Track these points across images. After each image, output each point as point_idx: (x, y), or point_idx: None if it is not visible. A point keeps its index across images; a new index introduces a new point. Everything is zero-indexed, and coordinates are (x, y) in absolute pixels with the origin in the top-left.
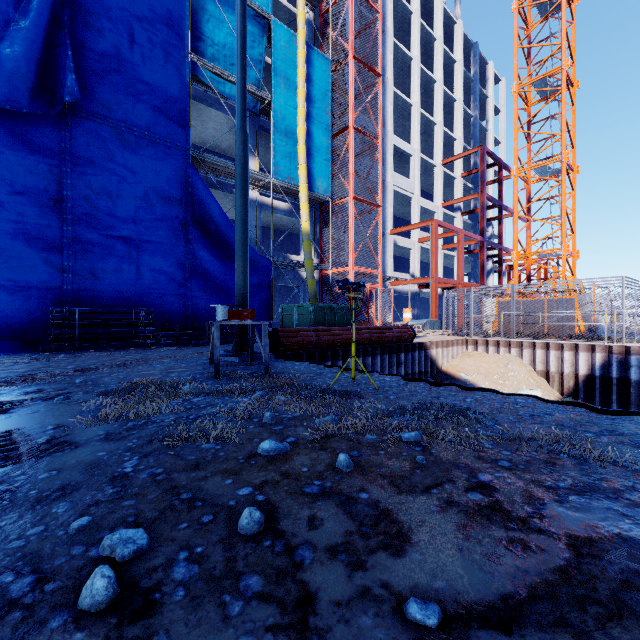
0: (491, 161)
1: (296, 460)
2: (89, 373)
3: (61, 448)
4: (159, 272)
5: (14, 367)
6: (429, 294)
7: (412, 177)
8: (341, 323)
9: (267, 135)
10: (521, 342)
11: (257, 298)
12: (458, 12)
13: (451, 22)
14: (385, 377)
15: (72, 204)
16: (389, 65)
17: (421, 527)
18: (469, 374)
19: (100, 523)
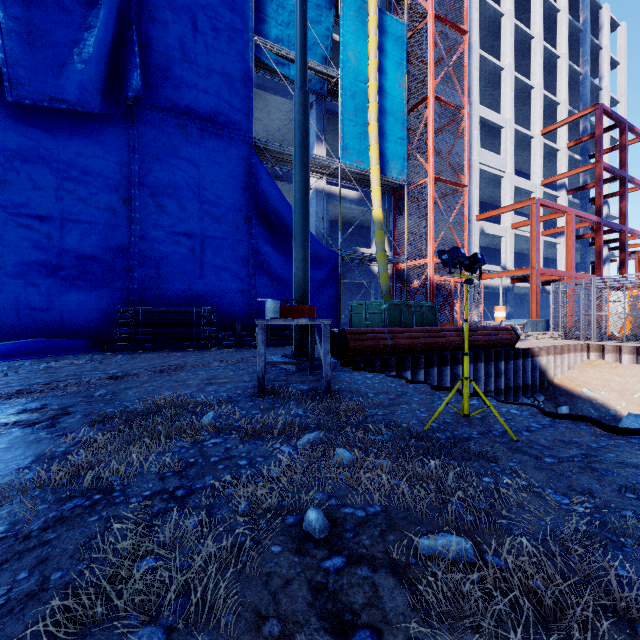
0: (606, 125)
1: None
2: (122, 381)
3: None
4: (222, 269)
5: (62, 369)
6: (523, 289)
7: (503, 152)
8: (420, 323)
9: (335, 119)
10: None
11: (323, 295)
12: None
13: None
14: (509, 408)
15: (139, 202)
16: (475, 25)
17: None
18: (595, 390)
19: None
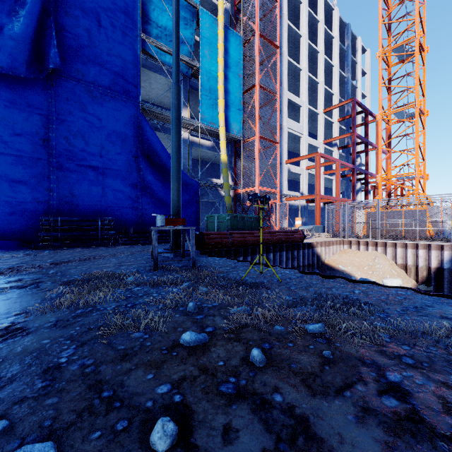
0: (359, 110)
1: (213, 352)
2: (61, 266)
3: (14, 335)
4: (118, 191)
5: (9, 260)
6: (314, 207)
7: (301, 122)
8: (250, 228)
9: (196, 92)
10: (385, 242)
11: (189, 210)
12: (335, 2)
13: (330, 9)
14: (285, 270)
15: (56, 143)
16: (284, 41)
17: (343, 446)
18: (345, 266)
19: (16, 428)
